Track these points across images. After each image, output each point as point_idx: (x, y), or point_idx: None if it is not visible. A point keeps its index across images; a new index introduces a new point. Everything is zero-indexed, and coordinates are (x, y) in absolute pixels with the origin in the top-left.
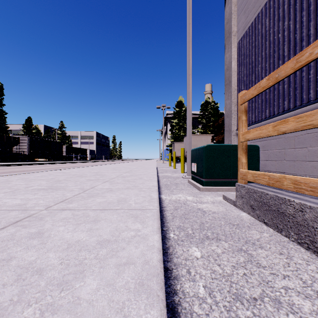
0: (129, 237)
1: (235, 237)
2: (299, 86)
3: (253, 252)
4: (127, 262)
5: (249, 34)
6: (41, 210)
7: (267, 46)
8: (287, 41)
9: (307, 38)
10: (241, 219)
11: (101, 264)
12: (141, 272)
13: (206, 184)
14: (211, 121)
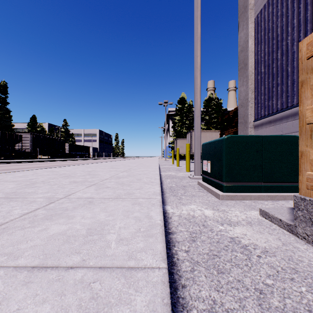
0: None
1: None
2: None
3: None
4: None
5: (272, 2)
6: None
7: (302, 10)
8: None
9: None
10: None
11: None
12: None
13: (227, 190)
14: (215, 118)
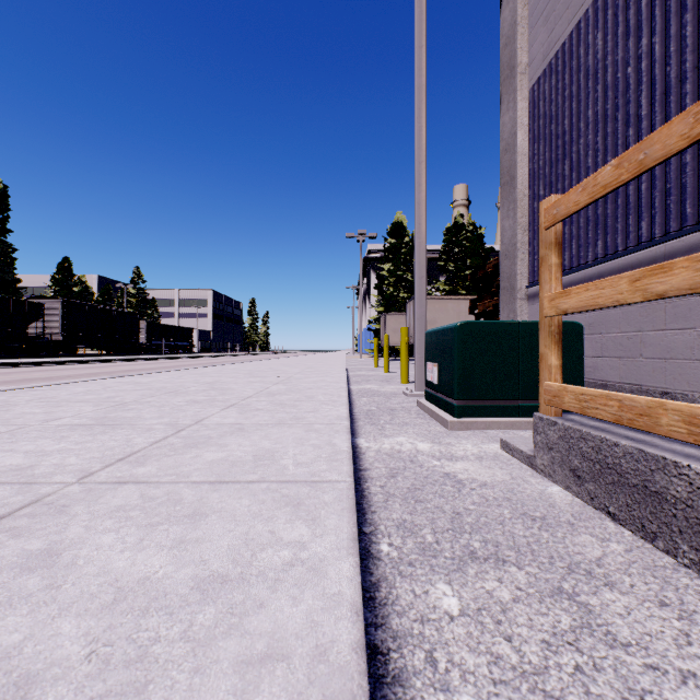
0: (277, 568)
1: (542, 555)
2: (676, 187)
3: (592, 598)
4: (270, 653)
5: (556, 68)
6: (67, 484)
7: (600, 95)
8: (648, 83)
9: (695, 73)
10: (550, 503)
11: (196, 660)
12: (307, 690)
13: (461, 413)
14: (468, 268)
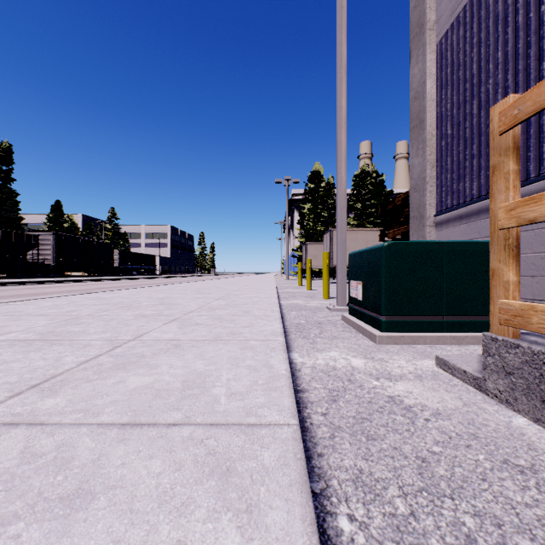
0: None
1: None
2: None
3: None
4: None
5: (464, 20)
6: None
7: (510, 37)
8: None
9: None
10: (527, 443)
11: None
12: None
13: (388, 328)
14: (372, 207)
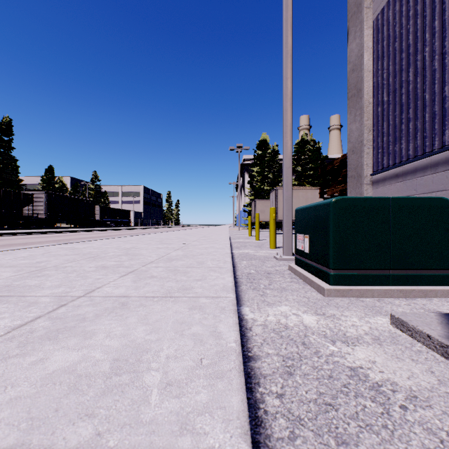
0: None
1: None
2: None
3: None
4: None
5: None
6: None
7: (447, 6)
8: None
9: None
10: None
11: None
12: None
13: (336, 281)
14: (310, 169)
